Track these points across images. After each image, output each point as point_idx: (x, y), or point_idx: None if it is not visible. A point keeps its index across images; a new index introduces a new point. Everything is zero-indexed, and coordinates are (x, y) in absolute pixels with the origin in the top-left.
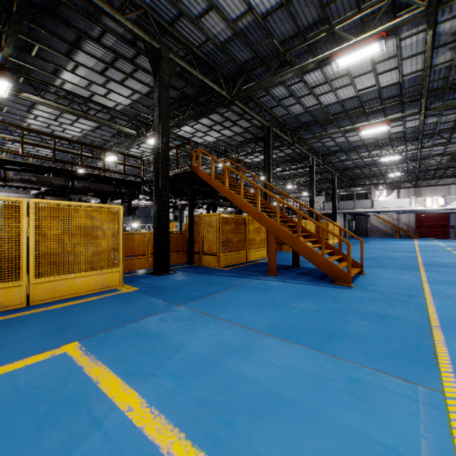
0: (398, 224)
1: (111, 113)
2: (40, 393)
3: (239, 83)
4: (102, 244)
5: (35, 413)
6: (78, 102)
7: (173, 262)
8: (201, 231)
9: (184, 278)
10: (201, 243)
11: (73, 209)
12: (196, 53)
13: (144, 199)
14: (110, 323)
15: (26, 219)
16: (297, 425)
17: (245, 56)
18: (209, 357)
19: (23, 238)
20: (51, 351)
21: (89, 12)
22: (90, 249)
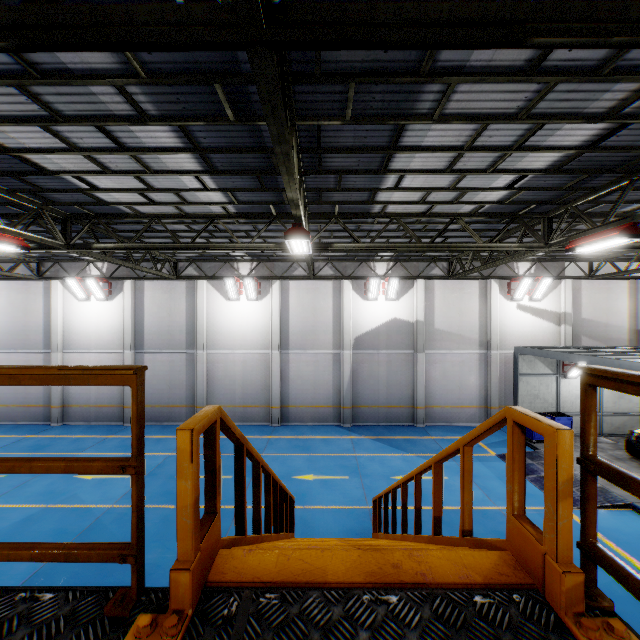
0: None
1: None
2: None
3: None
4: None
5: None
6: None
7: None
8: None
9: None
10: None
11: None
12: None
13: None
14: None
15: None
16: None
17: None
18: None
19: None
20: None
21: None
22: None
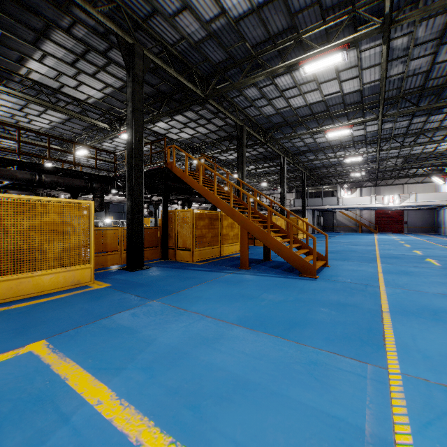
0: (361, 220)
1: (82, 106)
2: (4, 393)
3: (213, 82)
4: (72, 240)
5: None
6: (46, 93)
7: (147, 258)
8: (176, 227)
9: (158, 273)
10: (175, 238)
11: (40, 204)
12: (170, 50)
13: (118, 195)
14: (80, 320)
15: None
16: (260, 405)
17: (219, 57)
18: (180, 348)
19: None
20: (16, 351)
21: (58, 1)
22: (58, 246)
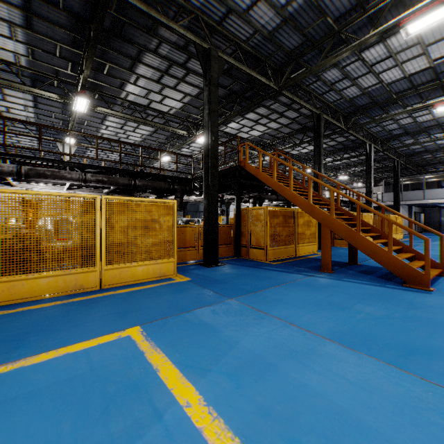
0: None
1: (165, 117)
2: (109, 373)
3: (287, 71)
4: (159, 235)
5: (104, 393)
6: (138, 111)
7: (221, 254)
8: (249, 225)
9: (232, 270)
10: (248, 236)
11: (135, 204)
12: (243, 47)
13: (194, 195)
14: (167, 311)
15: (99, 213)
16: None
17: (294, 42)
18: (266, 358)
19: (96, 230)
20: (118, 333)
21: (148, 26)
22: (149, 241)
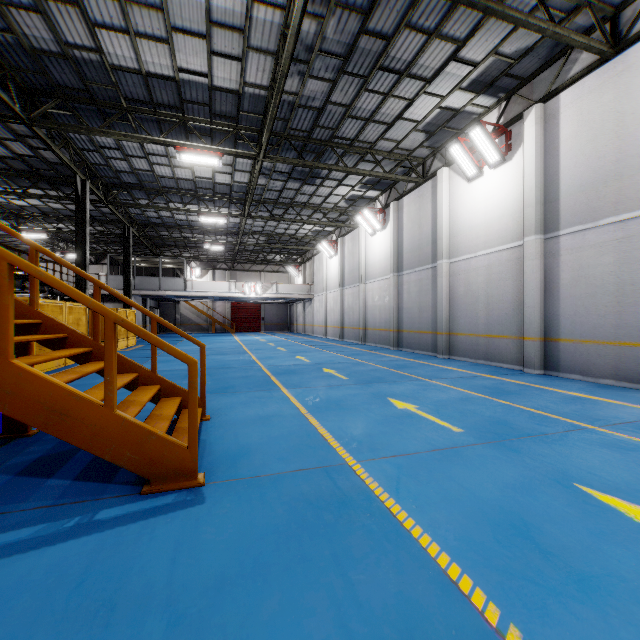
0: (214, 315)
1: None
2: None
3: None
4: None
5: None
6: None
7: None
8: None
9: None
10: None
11: None
12: None
13: None
14: None
15: None
16: None
17: None
18: None
19: None
20: None
21: None
22: None
